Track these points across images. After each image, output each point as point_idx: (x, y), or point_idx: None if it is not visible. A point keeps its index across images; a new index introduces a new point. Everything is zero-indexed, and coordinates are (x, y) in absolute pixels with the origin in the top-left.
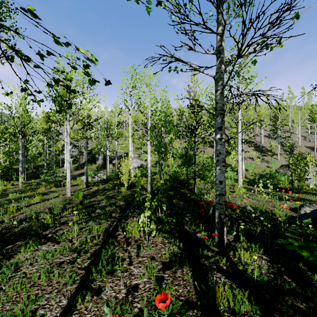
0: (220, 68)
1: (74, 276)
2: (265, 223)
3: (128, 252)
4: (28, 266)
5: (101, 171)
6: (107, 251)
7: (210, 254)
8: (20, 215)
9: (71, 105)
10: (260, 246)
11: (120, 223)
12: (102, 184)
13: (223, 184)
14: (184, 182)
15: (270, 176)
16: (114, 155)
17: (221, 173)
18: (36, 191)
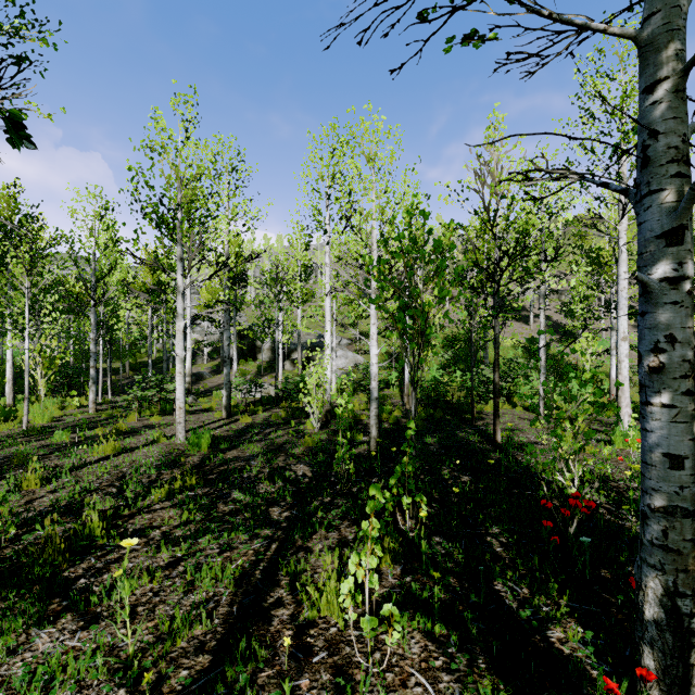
0: None
1: None
2: None
3: None
4: None
5: (267, 377)
6: (226, 693)
7: None
8: (46, 498)
9: (22, 126)
10: None
11: (287, 553)
12: (264, 408)
13: (686, 469)
14: (460, 407)
15: None
16: (296, 341)
17: (674, 423)
18: (114, 426)
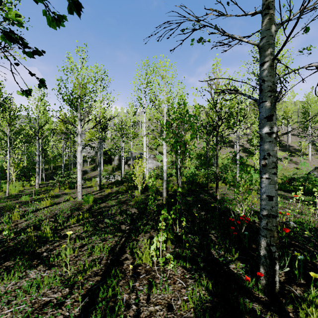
0: (269, 30)
1: None
2: None
3: (135, 292)
4: (4, 306)
5: (117, 172)
6: (107, 288)
7: (256, 307)
8: (23, 223)
9: (44, 82)
10: None
11: (129, 241)
12: (116, 185)
13: (274, 200)
14: (203, 185)
15: (305, 180)
16: (130, 155)
17: (270, 184)
18: (49, 194)
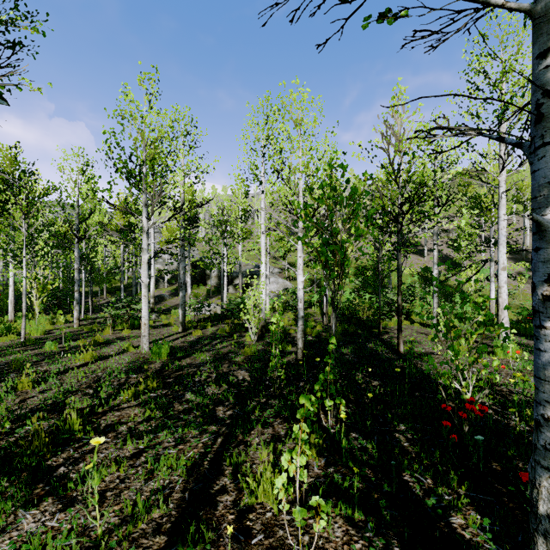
0: None
1: None
2: None
3: None
4: None
5: (215, 299)
6: None
7: None
8: (36, 397)
9: None
10: None
11: (230, 446)
12: (212, 323)
13: None
14: (369, 323)
15: None
16: (237, 270)
17: None
18: (93, 338)
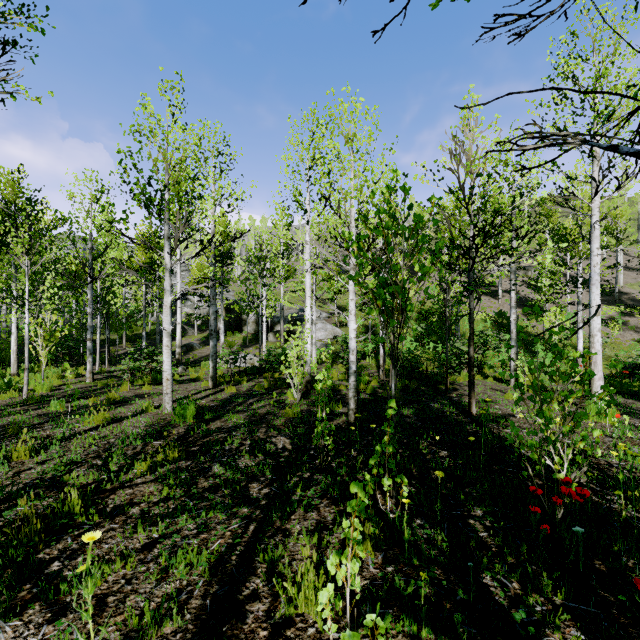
0: None
1: None
2: None
3: None
4: None
5: (252, 348)
6: None
7: None
8: (33, 470)
9: None
10: None
11: (264, 536)
12: (248, 378)
13: None
14: (434, 378)
15: None
16: (279, 314)
17: None
18: (107, 396)
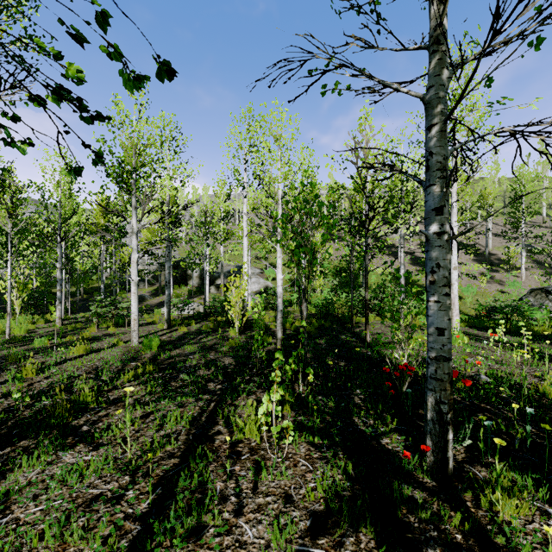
0: (439, 76)
1: (112, 541)
2: (546, 426)
3: (235, 479)
4: (29, 503)
5: (197, 299)
6: (191, 475)
7: (419, 495)
8: (42, 382)
9: (102, 157)
10: (534, 479)
11: (222, 406)
12: (196, 321)
13: (446, 335)
14: (344, 319)
15: (513, 310)
16: (219, 270)
17: (440, 311)
18: (81, 335)
